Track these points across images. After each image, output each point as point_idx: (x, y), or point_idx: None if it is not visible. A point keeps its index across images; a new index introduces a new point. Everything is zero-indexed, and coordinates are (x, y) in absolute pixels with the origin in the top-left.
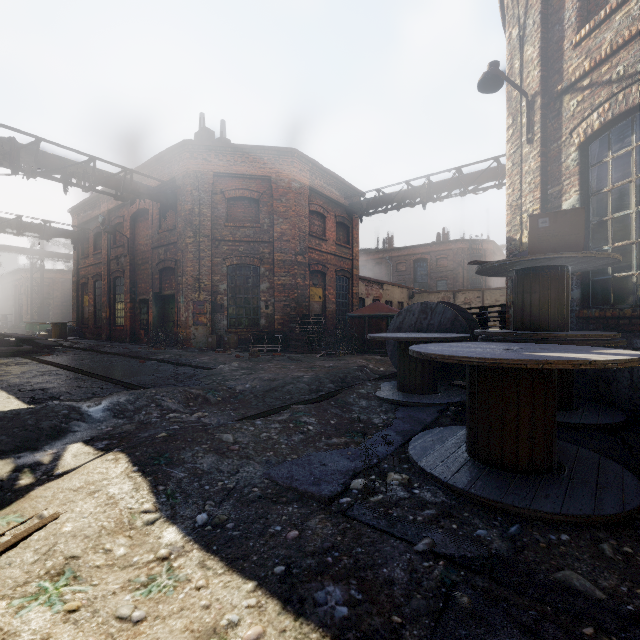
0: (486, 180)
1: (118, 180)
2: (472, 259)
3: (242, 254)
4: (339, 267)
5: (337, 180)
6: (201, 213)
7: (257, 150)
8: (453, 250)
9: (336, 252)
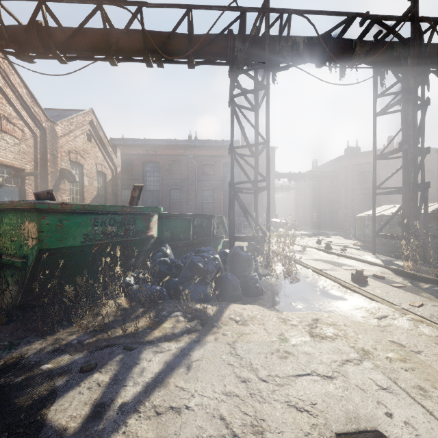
0: None
1: (319, 175)
2: None
3: (365, 194)
4: None
5: None
6: (347, 180)
7: (371, 152)
8: None
9: None
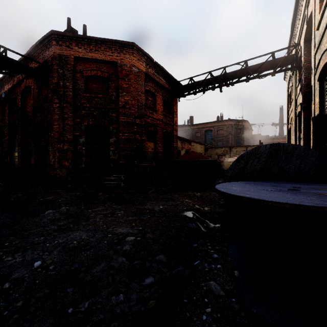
0: (264, 69)
1: None
2: (236, 130)
3: (96, 116)
4: (165, 129)
5: (163, 72)
6: (65, 86)
7: (107, 42)
8: (226, 125)
9: (163, 119)
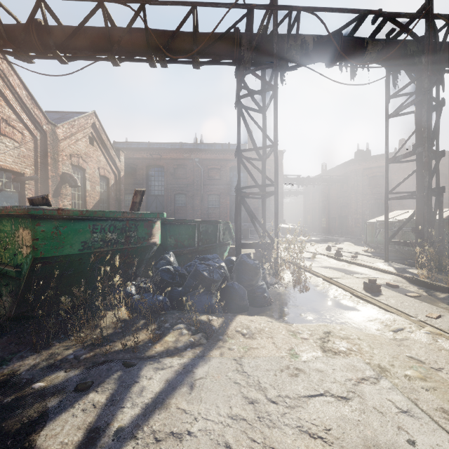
0: None
1: (328, 180)
2: None
3: (375, 199)
4: None
5: None
6: (357, 185)
7: (382, 156)
8: None
9: None
